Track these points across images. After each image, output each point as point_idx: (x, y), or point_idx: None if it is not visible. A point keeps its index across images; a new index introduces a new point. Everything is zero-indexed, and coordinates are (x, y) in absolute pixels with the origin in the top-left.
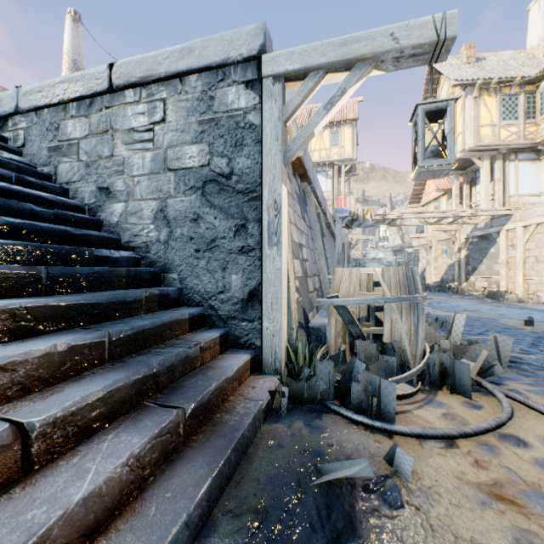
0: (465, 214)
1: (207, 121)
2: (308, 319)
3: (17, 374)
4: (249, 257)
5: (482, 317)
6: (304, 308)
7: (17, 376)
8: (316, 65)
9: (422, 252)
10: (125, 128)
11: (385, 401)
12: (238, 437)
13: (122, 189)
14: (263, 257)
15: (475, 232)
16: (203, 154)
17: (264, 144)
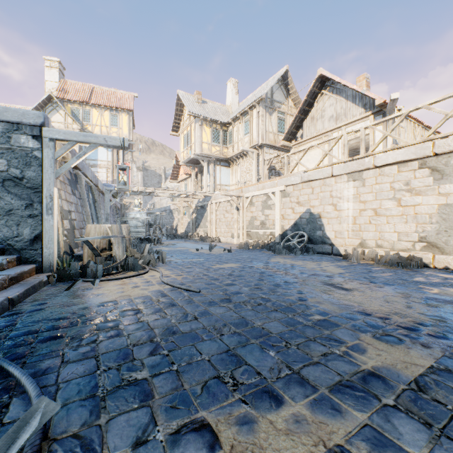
0: (190, 193)
1: (6, 149)
2: (73, 251)
3: None
4: (35, 220)
5: (184, 249)
6: (71, 246)
7: None
8: (72, 140)
9: (176, 213)
10: None
11: (99, 272)
12: (33, 284)
13: None
14: (44, 219)
15: (199, 203)
16: (3, 165)
17: (44, 167)
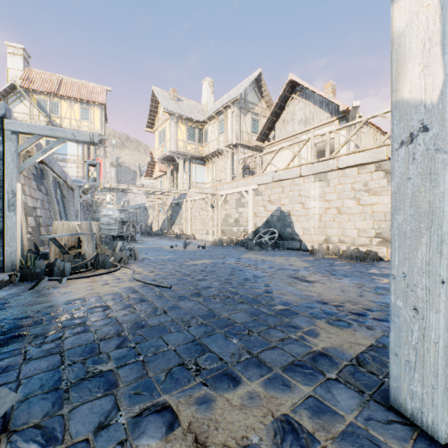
0: (165, 191)
1: None
2: (39, 249)
3: None
4: None
5: (158, 246)
6: (36, 244)
7: None
8: (37, 134)
9: (151, 210)
10: None
11: (67, 270)
12: None
13: None
14: (5, 216)
15: (174, 201)
16: None
17: (6, 161)
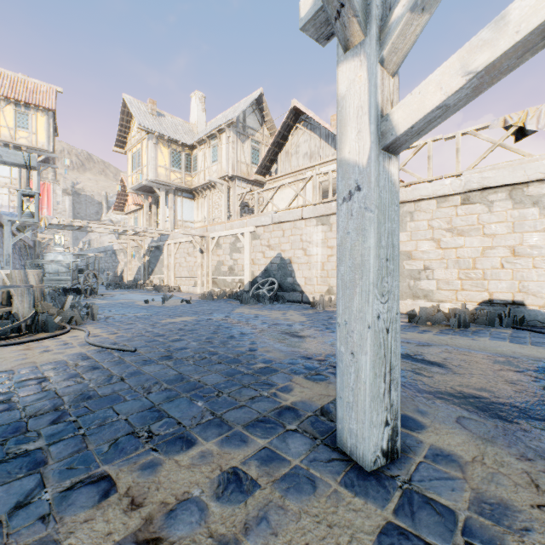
0: (140, 230)
1: None
2: None
3: None
4: None
5: (129, 302)
6: None
7: None
8: None
9: (122, 255)
10: None
11: None
12: None
13: None
14: None
15: (153, 243)
16: None
17: None
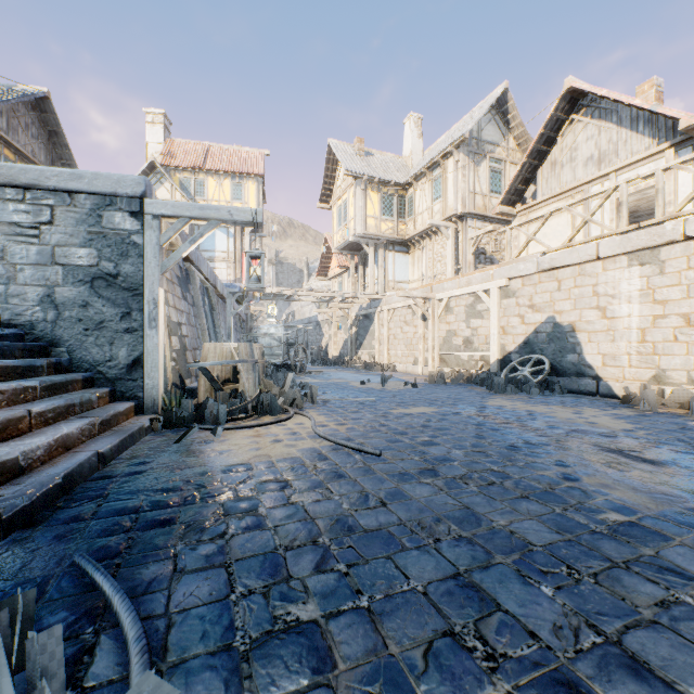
0: (348, 296)
1: (96, 233)
2: (185, 383)
3: (6, 396)
4: (134, 336)
5: (341, 382)
6: (182, 375)
7: (6, 397)
8: (184, 216)
9: (326, 326)
10: (5, 221)
11: (222, 416)
12: (131, 431)
13: (2, 273)
14: (145, 335)
15: (361, 311)
16: (92, 257)
17: (146, 258)
